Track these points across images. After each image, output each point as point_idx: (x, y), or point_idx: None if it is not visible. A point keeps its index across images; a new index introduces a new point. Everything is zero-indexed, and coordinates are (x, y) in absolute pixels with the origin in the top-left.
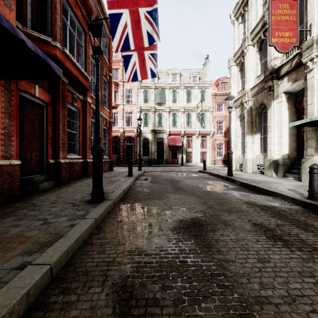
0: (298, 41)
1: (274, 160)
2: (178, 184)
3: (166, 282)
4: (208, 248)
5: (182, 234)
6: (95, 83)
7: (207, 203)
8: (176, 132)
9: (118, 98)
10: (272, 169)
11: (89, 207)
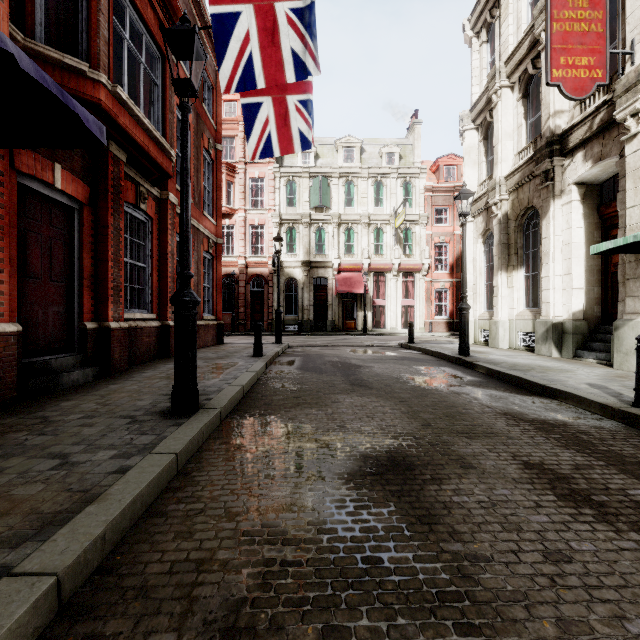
0: (608, 76)
1: (555, 323)
2: (357, 373)
3: (332, 619)
4: (429, 524)
5: (369, 490)
6: None
7: (421, 415)
8: (352, 266)
9: (235, 196)
10: (550, 342)
11: (165, 426)
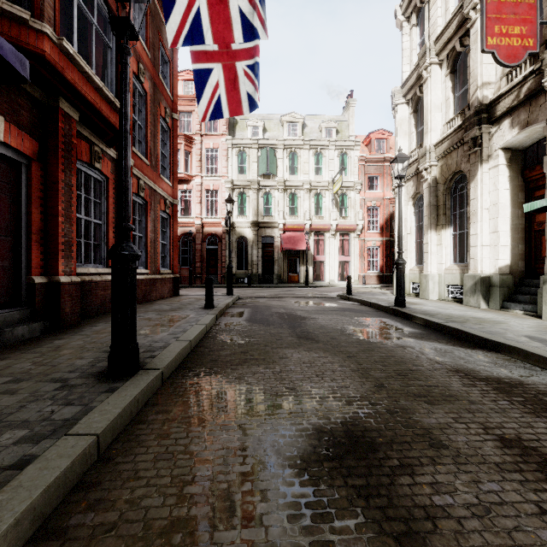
0: (539, 45)
1: (483, 277)
2: (303, 325)
3: None
4: None
5: (328, 486)
6: (142, 129)
7: (372, 374)
8: (295, 226)
9: (192, 164)
10: (478, 294)
11: (96, 392)
